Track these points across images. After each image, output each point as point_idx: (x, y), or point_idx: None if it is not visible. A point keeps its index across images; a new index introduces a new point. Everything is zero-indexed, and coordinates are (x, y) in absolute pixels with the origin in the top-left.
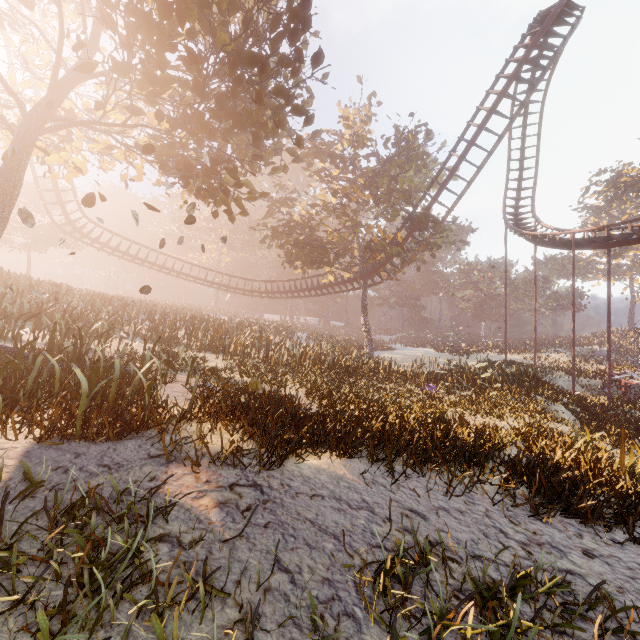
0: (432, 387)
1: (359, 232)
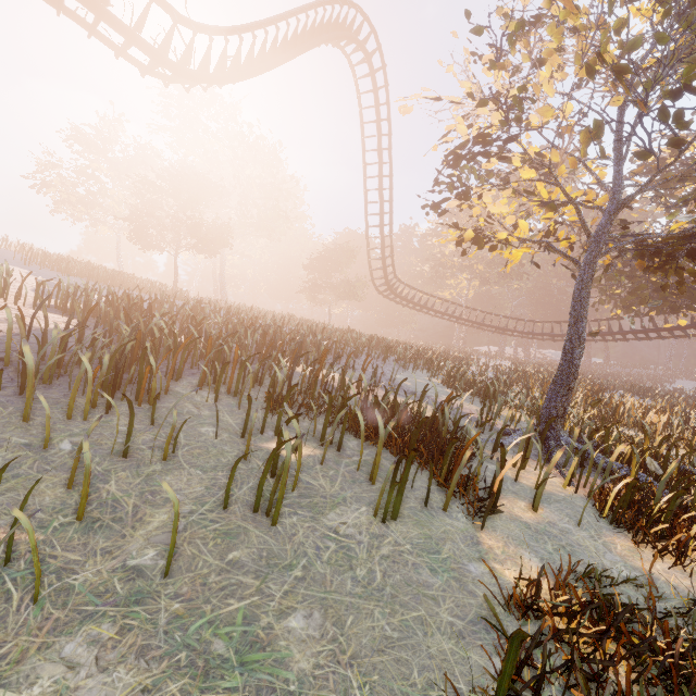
0: None
1: None
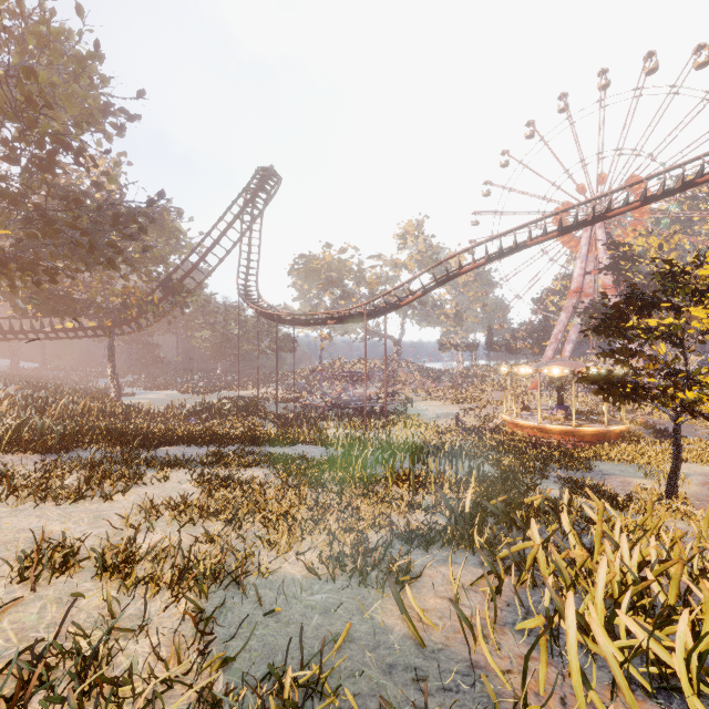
0: (193, 420)
1: (108, 283)
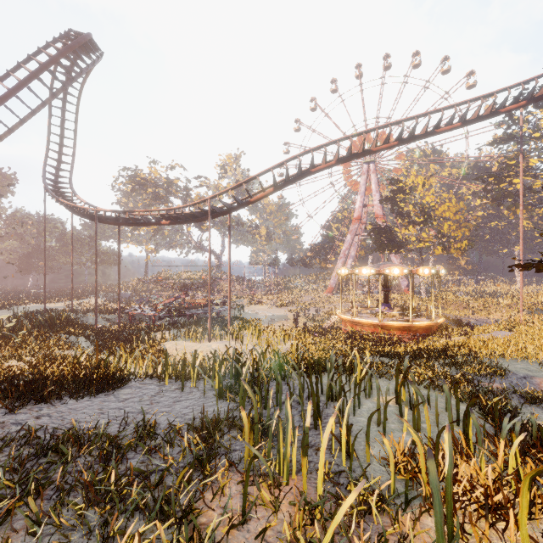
0: None
1: None
